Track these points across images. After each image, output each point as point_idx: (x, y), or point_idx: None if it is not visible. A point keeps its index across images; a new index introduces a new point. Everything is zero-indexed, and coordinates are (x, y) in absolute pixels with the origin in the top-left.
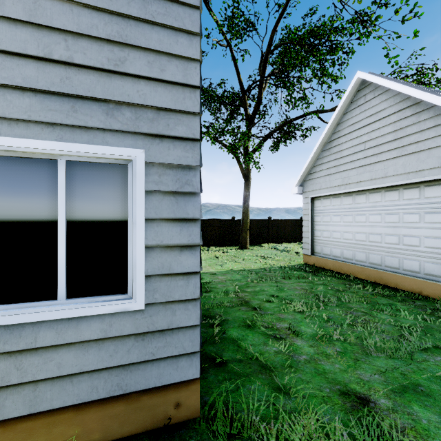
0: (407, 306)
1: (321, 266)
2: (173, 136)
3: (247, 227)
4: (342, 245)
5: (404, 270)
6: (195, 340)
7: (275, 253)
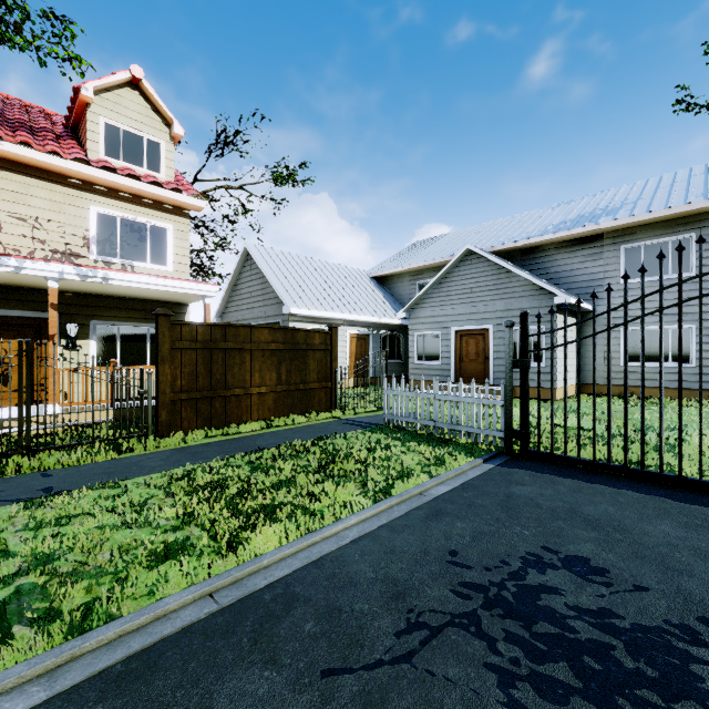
0: None
1: None
2: (706, 319)
3: None
4: None
5: None
6: None
7: None
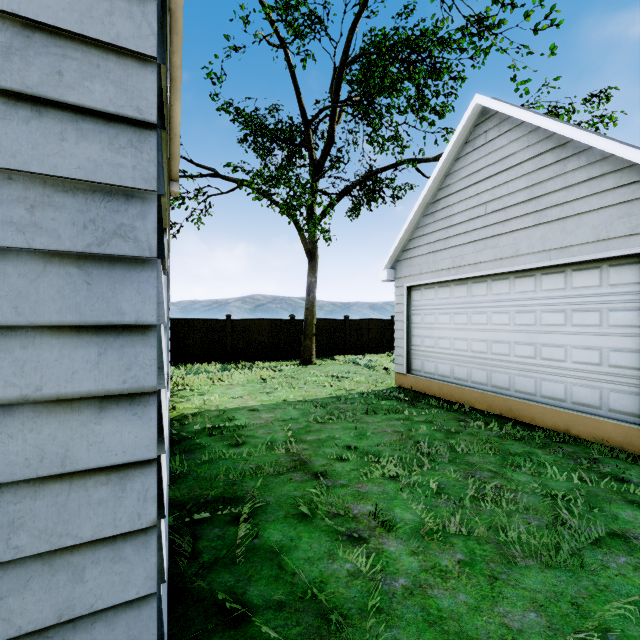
0: (553, 456)
1: (422, 390)
2: (78, 107)
3: (313, 331)
4: (452, 359)
5: (543, 397)
6: (143, 633)
7: (355, 370)
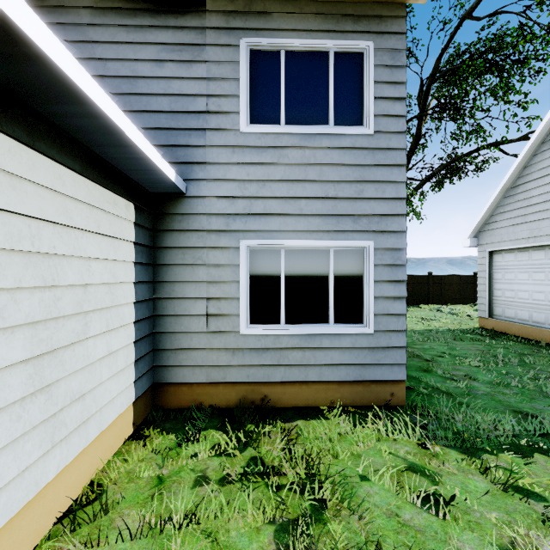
0: None
1: (502, 330)
2: (390, 231)
3: None
4: (530, 307)
5: None
6: (403, 356)
7: (440, 315)
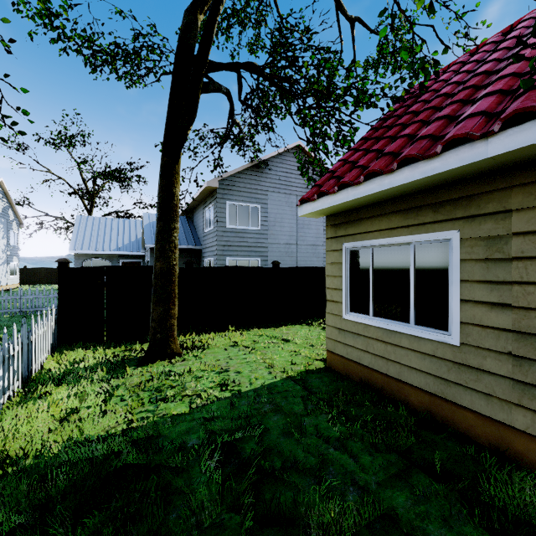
0: None
1: None
2: None
3: None
4: None
5: None
6: None
7: None
